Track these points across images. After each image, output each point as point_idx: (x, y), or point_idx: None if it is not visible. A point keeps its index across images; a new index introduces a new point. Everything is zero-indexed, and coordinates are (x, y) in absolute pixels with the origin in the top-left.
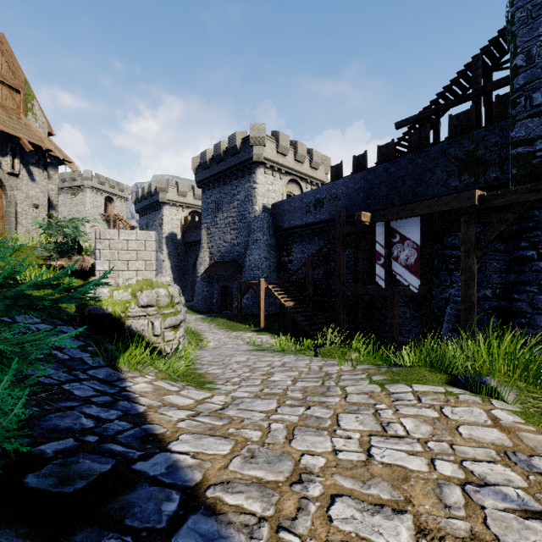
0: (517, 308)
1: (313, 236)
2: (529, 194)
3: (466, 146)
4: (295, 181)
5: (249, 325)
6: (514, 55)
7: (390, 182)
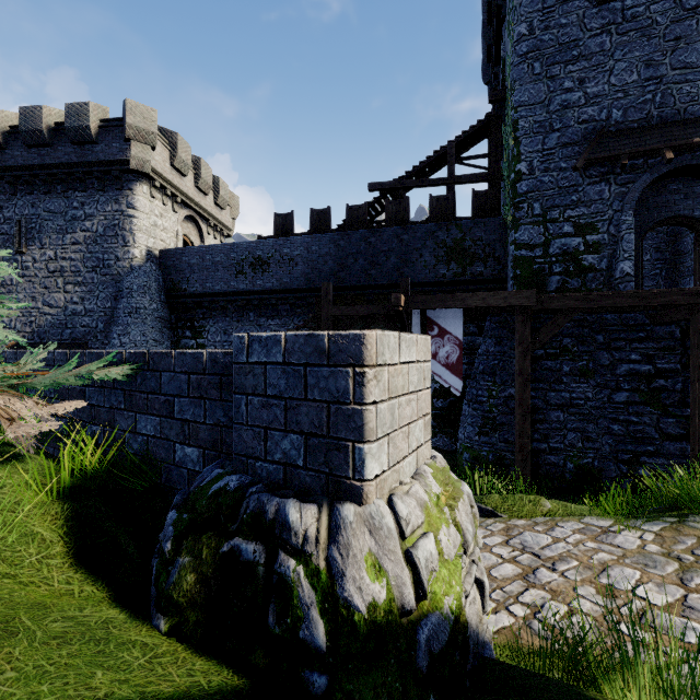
0: (534, 405)
1: (247, 311)
2: (581, 302)
3: (454, 233)
4: (193, 220)
5: None
6: (518, 160)
7: (371, 255)
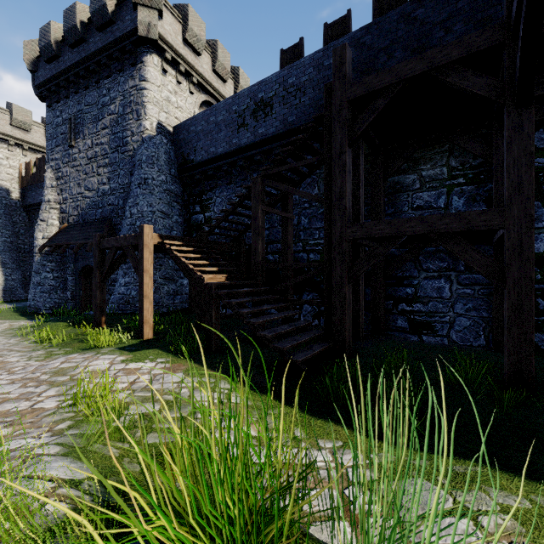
0: None
1: (250, 172)
2: None
3: None
4: None
5: (118, 335)
6: None
7: (416, 37)
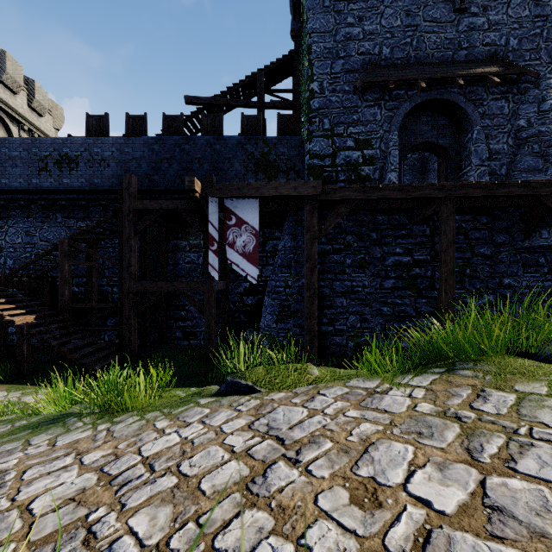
0: (323, 293)
1: (53, 211)
2: (358, 193)
3: (261, 147)
4: None
5: None
6: (311, 80)
7: (185, 161)
